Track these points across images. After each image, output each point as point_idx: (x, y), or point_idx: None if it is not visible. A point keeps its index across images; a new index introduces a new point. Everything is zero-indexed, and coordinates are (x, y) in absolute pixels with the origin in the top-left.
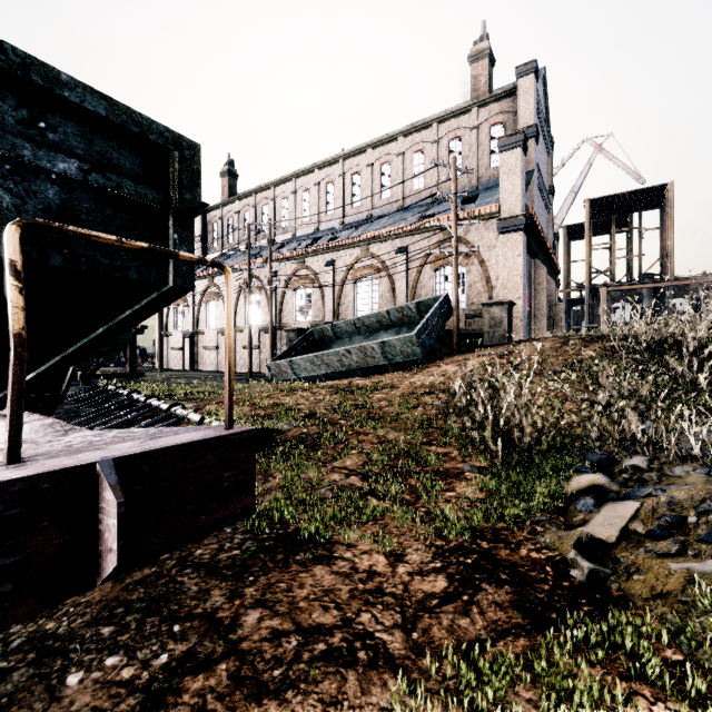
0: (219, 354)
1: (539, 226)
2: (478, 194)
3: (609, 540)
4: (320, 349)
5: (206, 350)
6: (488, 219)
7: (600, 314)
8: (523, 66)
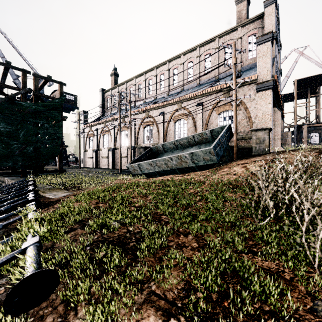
0: (109, 160)
1: (278, 88)
2: (241, 73)
3: None
4: (156, 157)
5: (102, 158)
6: (250, 84)
7: (303, 139)
8: (268, 0)
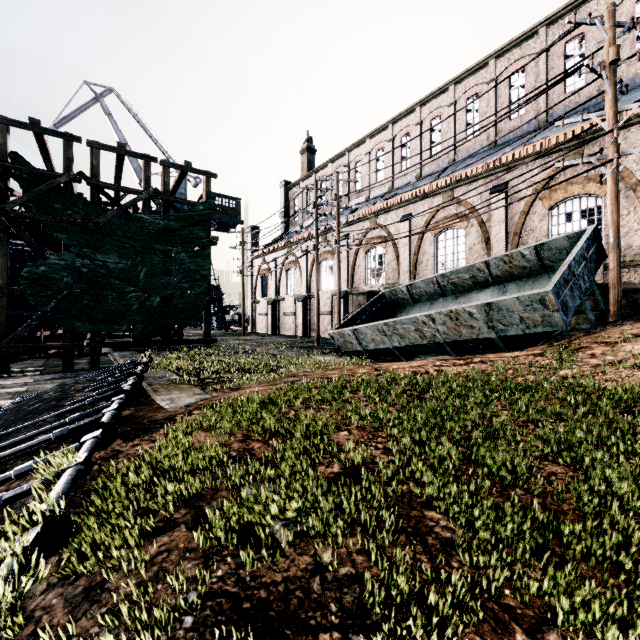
0: (296, 319)
1: None
2: None
3: None
4: (393, 315)
5: (285, 316)
6: None
7: None
8: None
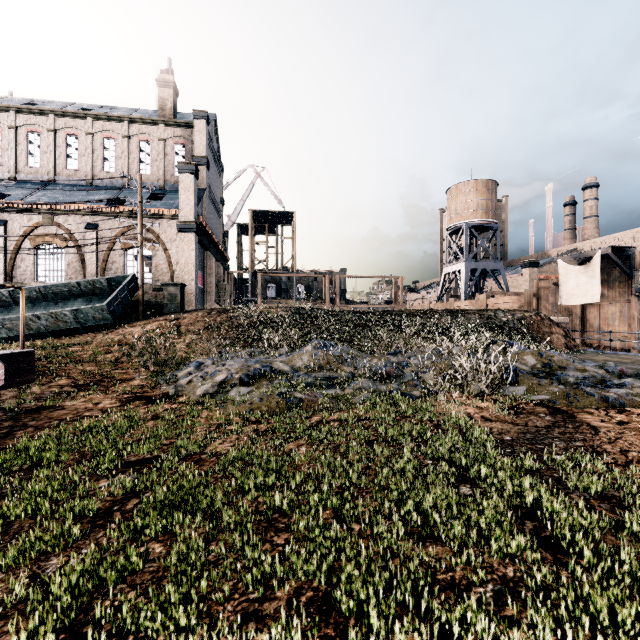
0: None
1: (208, 230)
2: (165, 193)
3: (185, 383)
4: None
5: None
6: (171, 219)
7: (257, 291)
8: (198, 111)
